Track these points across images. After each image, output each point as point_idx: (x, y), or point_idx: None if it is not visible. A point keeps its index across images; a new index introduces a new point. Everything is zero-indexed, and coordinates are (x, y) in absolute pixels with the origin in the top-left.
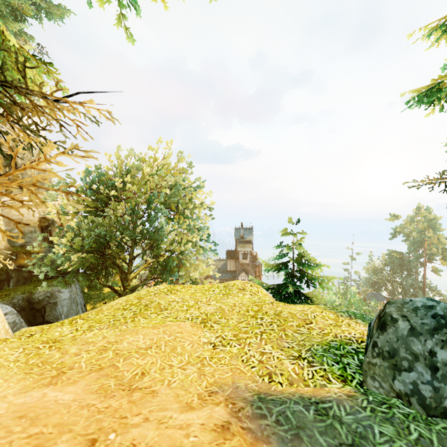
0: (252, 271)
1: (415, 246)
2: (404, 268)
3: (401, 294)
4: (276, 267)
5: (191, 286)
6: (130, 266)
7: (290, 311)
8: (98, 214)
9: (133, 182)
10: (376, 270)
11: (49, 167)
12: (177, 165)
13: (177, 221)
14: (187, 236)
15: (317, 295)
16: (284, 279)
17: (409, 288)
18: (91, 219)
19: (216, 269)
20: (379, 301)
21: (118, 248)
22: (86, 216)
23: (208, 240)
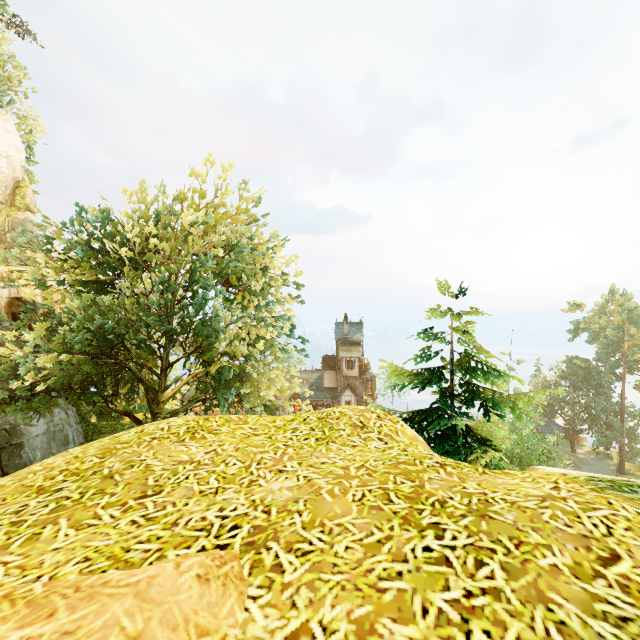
0: (361, 388)
1: (609, 350)
2: (592, 383)
3: (587, 422)
4: (419, 379)
5: (245, 419)
6: (162, 379)
7: (512, 498)
8: (104, 289)
9: (166, 239)
10: (548, 386)
11: (32, 218)
12: (239, 209)
13: (241, 303)
14: (259, 331)
15: (493, 432)
16: (438, 401)
17: (599, 414)
18: (90, 298)
19: (307, 384)
20: (553, 433)
21: (144, 351)
22: (81, 293)
23: (292, 336)
